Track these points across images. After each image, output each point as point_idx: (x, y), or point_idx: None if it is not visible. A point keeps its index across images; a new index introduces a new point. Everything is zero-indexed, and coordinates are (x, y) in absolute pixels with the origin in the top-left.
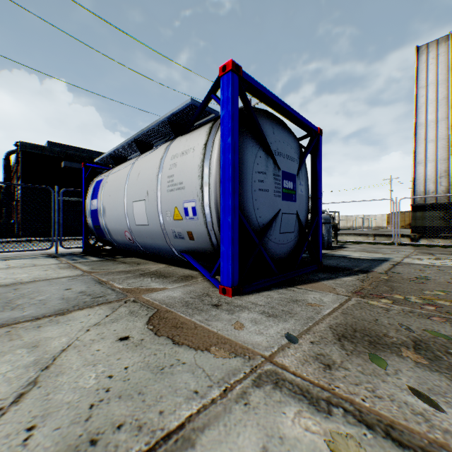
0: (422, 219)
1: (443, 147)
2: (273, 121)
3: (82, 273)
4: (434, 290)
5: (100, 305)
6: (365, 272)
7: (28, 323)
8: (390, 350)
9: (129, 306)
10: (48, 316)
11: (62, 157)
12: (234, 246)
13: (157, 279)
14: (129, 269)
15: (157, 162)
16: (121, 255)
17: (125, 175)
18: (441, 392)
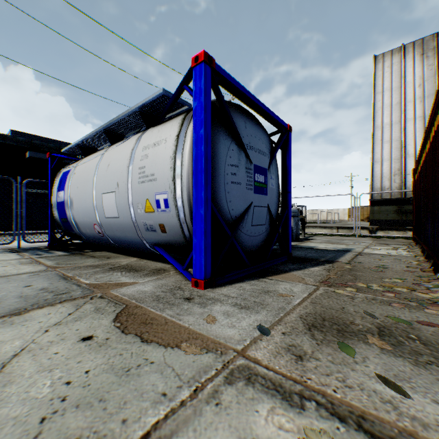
0: (379, 213)
1: (397, 147)
2: (245, 116)
3: (45, 269)
4: (393, 278)
5: (63, 302)
6: (331, 262)
7: None
8: (358, 338)
9: (96, 302)
10: (1, 316)
11: (27, 147)
12: (207, 238)
13: (127, 273)
14: (98, 263)
15: (128, 153)
16: (90, 249)
17: (94, 166)
18: (406, 377)
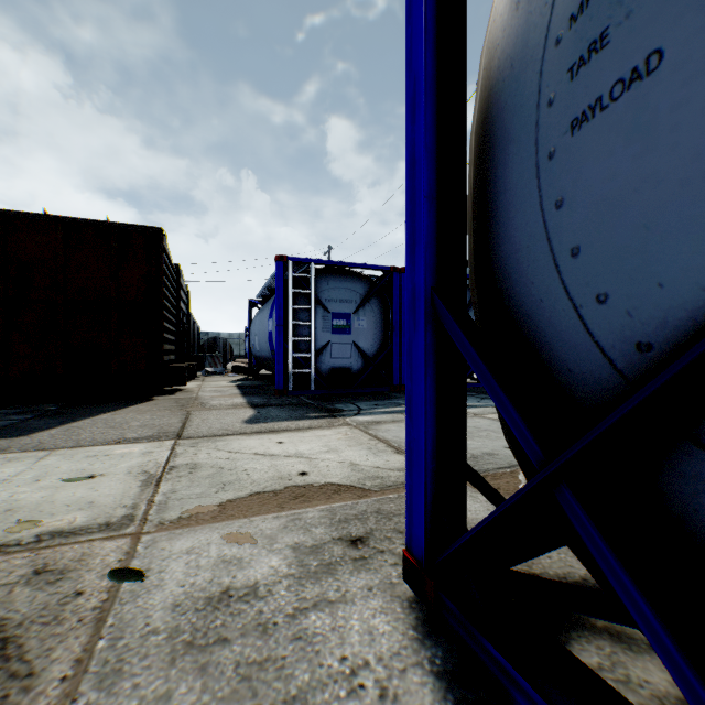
0: None
1: None
2: None
3: None
4: None
5: None
6: None
7: (384, 445)
8: None
9: None
10: (399, 448)
11: None
12: (415, 422)
13: None
14: None
15: None
16: None
17: None
18: None
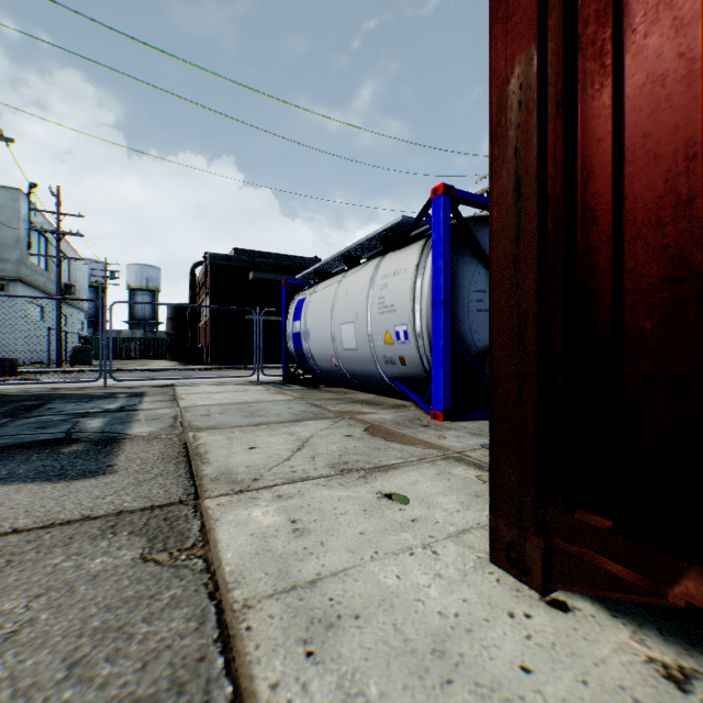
0: None
1: None
2: None
3: (294, 398)
4: None
5: (323, 419)
6: None
7: (277, 424)
8: None
9: (347, 421)
10: (287, 422)
11: (249, 266)
12: (446, 370)
13: (367, 406)
14: (337, 397)
15: (367, 281)
16: (324, 384)
17: (331, 295)
18: None
